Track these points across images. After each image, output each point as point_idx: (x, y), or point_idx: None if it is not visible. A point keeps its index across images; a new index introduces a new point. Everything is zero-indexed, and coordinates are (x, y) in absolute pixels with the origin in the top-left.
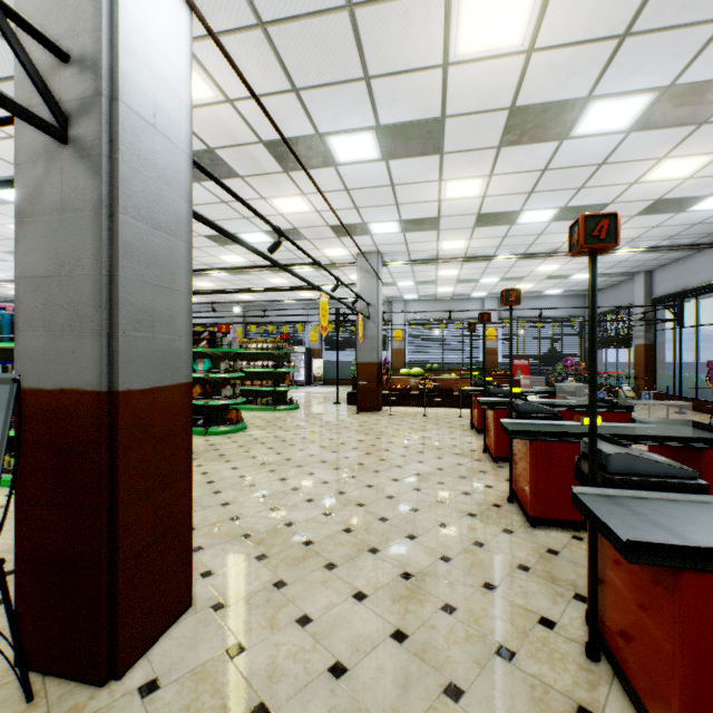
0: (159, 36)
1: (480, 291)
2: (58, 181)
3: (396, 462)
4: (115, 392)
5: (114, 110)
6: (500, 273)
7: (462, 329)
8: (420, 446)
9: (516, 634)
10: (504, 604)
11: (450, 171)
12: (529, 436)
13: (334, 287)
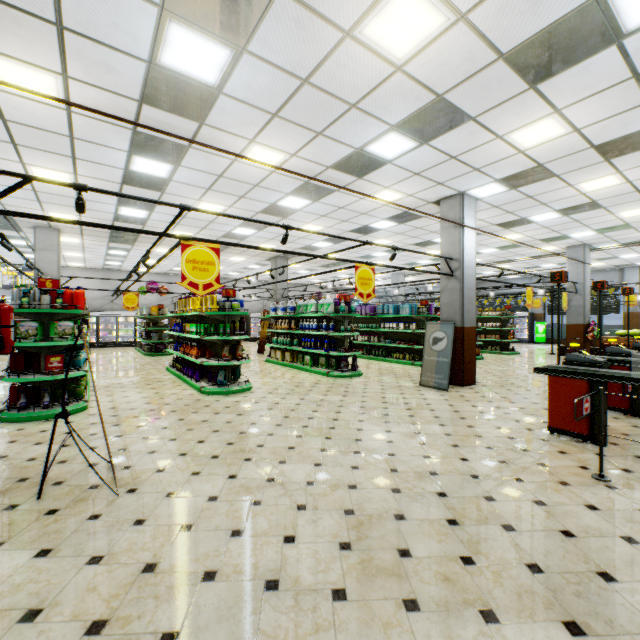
0: (470, 245)
1: None
2: (450, 284)
3: None
4: (463, 327)
5: (462, 269)
6: None
7: None
8: None
9: None
10: None
11: (616, 210)
12: None
13: (538, 281)
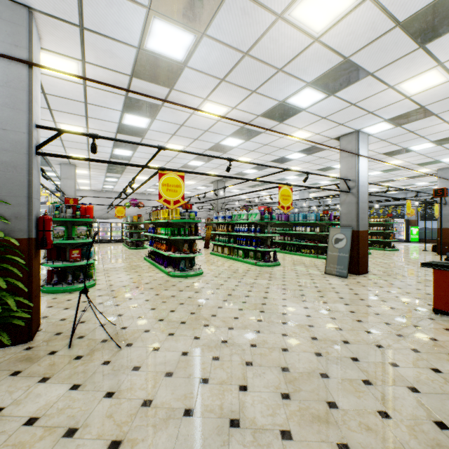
0: (363, 169)
1: None
2: (348, 198)
3: None
4: (358, 231)
5: (358, 187)
6: None
7: None
8: None
9: None
10: None
11: None
12: None
13: (415, 195)
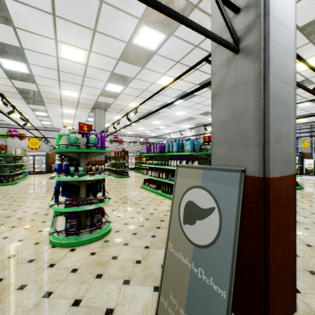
0: None
1: None
2: (233, 73)
3: None
4: (266, 178)
5: (265, 22)
6: None
7: None
8: None
9: None
10: None
11: None
12: None
13: None
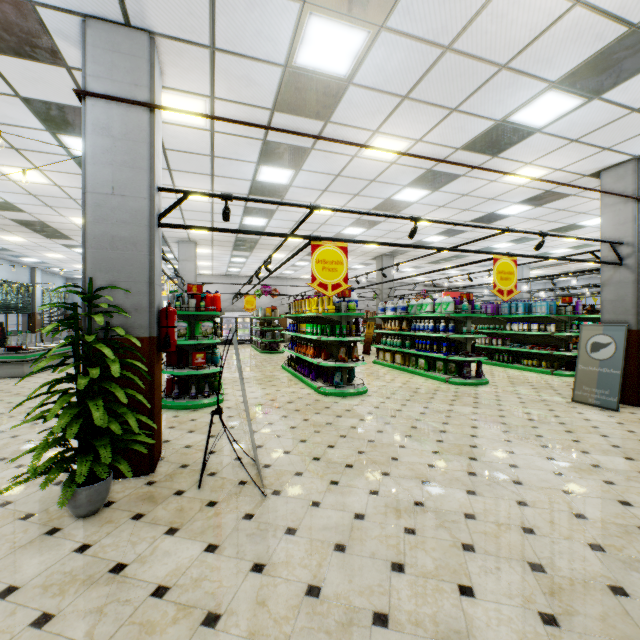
0: None
1: None
2: (617, 275)
3: None
4: (638, 330)
5: (637, 255)
6: None
7: None
8: None
9: None
10: None
11: None
12: None
13: None
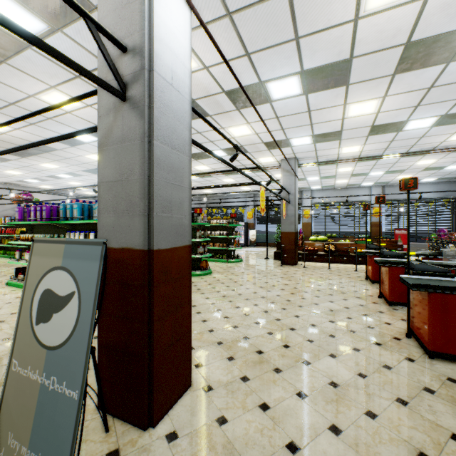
0: (174, 28)
1: (368, 181)
2: (120, 124)
3: (313, 301)
4: (151, 250)
5: (151, 77)
6: (385, 168)
7: (354, 208)
8: (329, 290)
9: (432, 444)
10: (417, 417)
11: (353, 96)
12: (428, 288)
13: (268, 183)
